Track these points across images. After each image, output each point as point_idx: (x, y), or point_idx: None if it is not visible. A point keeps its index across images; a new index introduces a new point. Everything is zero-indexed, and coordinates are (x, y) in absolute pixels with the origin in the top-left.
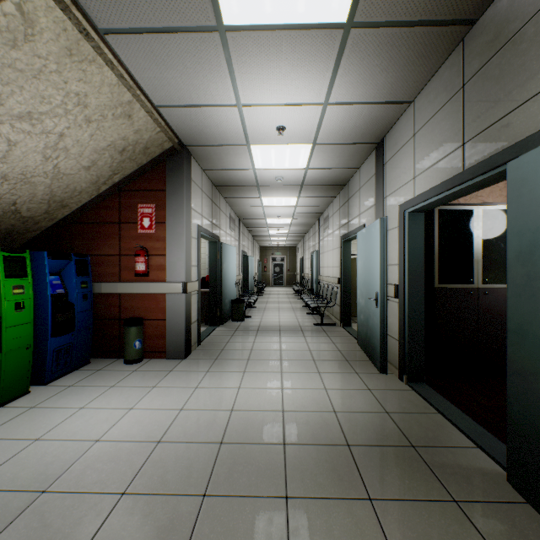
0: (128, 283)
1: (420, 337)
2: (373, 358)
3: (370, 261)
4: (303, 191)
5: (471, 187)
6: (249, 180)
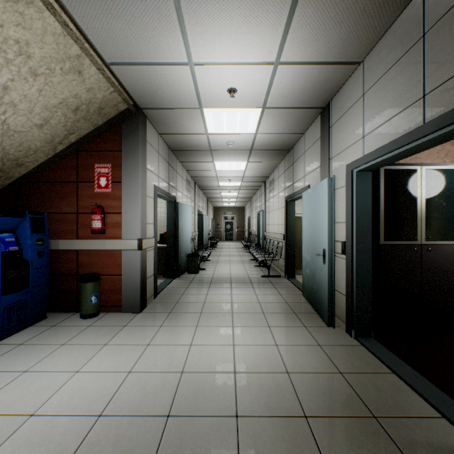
0: (85, 239)
1: (368, 292)
2: (320, 311)
3: (317, 218)
4: (252, 155)
5: (431, 141)
6: (202, 145)
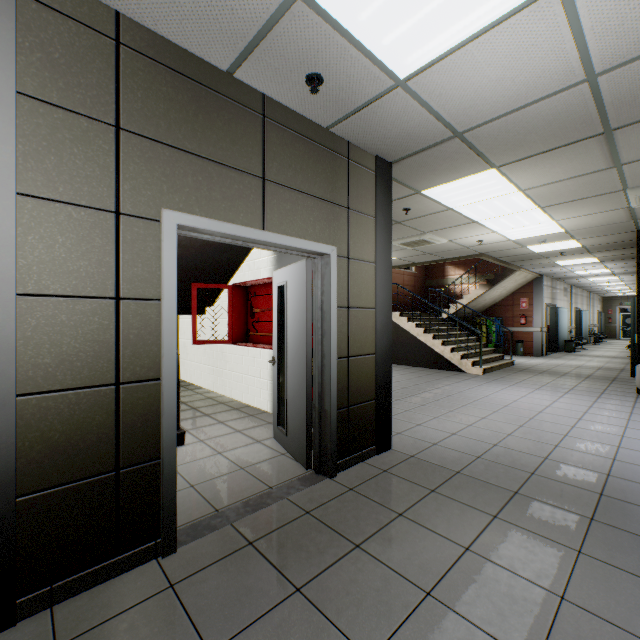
0: (516, 327)
1: None
2: None
3: None
4: (617, 275)
5: None
6: (575, 276)
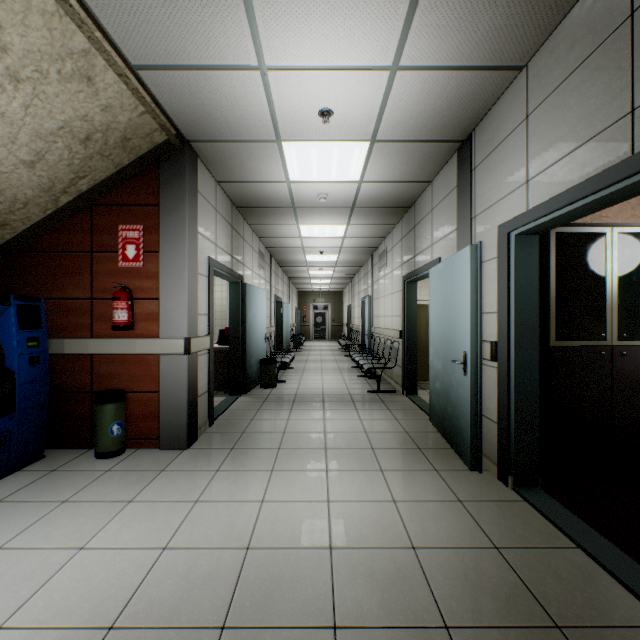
0: (104, 339)
1: (533, 419)
2: (457, 446)
3: (453, 307)
4: (354, 215)
5: None
6: (282, 199)
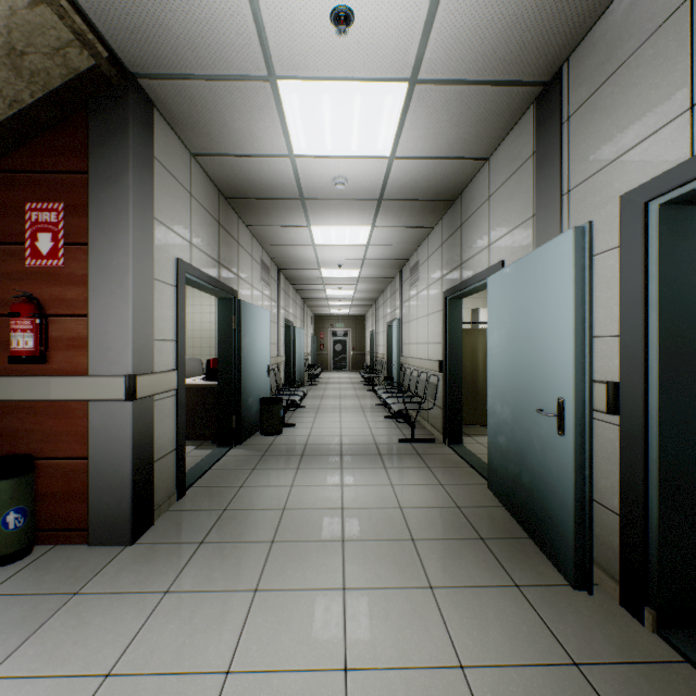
0: (0, 377)
1: (689, 514)
2: (544, 540)
3: (534, 329)
4: (381, 213)
5: None
6: (285, 186)
